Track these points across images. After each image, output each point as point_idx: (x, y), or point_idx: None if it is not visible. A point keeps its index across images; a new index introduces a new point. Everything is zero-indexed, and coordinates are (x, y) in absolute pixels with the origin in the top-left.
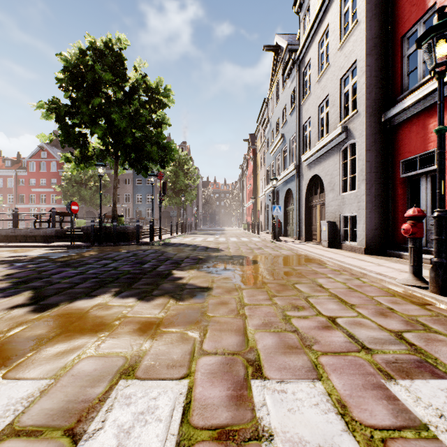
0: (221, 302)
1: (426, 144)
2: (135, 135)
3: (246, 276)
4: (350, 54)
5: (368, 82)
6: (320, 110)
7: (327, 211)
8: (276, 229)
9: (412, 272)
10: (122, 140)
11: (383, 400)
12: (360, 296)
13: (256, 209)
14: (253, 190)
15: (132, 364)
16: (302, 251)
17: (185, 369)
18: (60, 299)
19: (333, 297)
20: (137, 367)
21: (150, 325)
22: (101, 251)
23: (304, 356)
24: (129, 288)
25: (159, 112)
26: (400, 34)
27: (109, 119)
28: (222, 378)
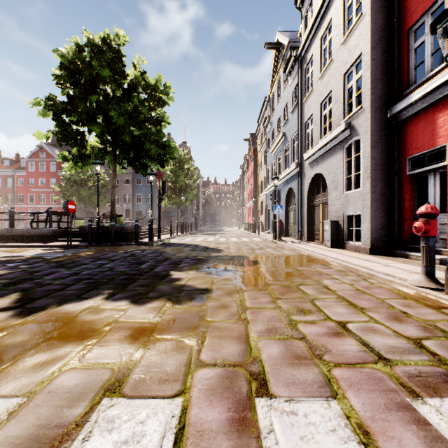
0: (221, 305)
1: (434, 139)
2: (134, 134)
3: (247, 277)
4: (355, 49)
5: (373, 77)
6: (322, 107)
7: (330, 210)
8: (278, 229)
9: (424, 272)
10: (120, 138)
11: (412, 425)
12: (370, 298)
13: (257, 209)
14: (253, 190)
15: (119, 379)
16: (305, 251)
17: (179, 385)
18: (48, 302)
19: (341, 299)
20: (125, 382)
21: (143, 332)
22: (98, 251)
23: (315, 368)
24: (124, 289)
25: (159, 110)
26: (407, 27)
27: (107, 116)
28: (222, 396)
